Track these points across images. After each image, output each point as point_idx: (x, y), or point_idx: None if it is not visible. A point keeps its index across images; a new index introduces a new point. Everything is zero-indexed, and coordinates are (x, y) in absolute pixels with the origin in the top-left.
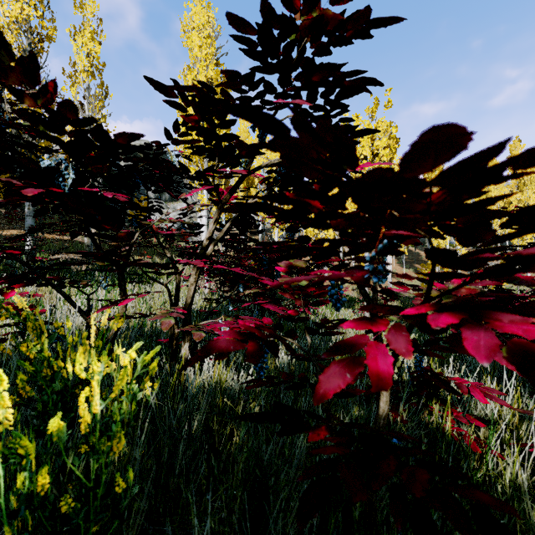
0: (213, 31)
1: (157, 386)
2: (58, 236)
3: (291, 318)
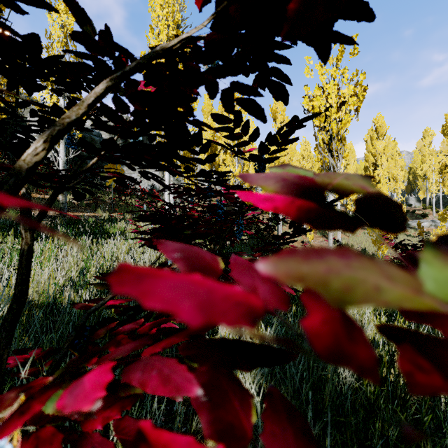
0: (178, 5)
1: None
2: (40, 195)
3: None
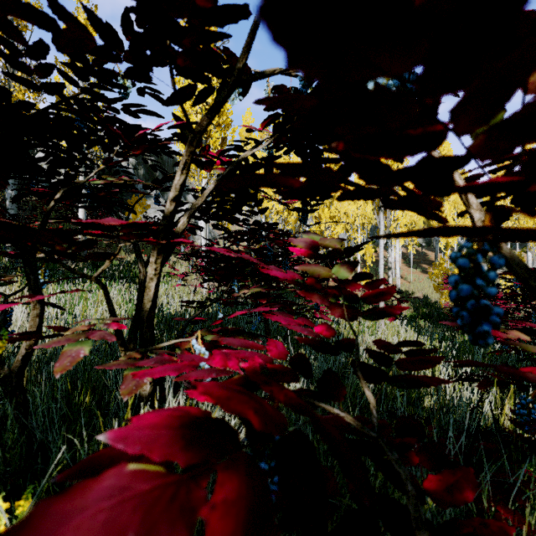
0: None
1: (26, 506)
2: None
3: (325, 344)
